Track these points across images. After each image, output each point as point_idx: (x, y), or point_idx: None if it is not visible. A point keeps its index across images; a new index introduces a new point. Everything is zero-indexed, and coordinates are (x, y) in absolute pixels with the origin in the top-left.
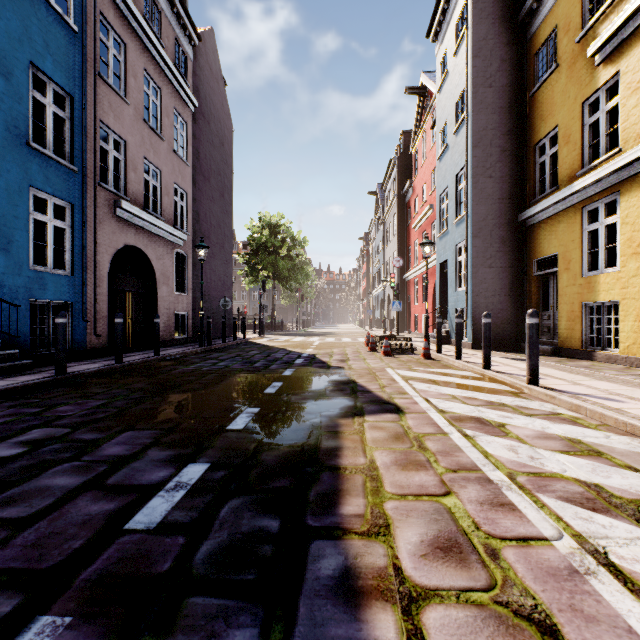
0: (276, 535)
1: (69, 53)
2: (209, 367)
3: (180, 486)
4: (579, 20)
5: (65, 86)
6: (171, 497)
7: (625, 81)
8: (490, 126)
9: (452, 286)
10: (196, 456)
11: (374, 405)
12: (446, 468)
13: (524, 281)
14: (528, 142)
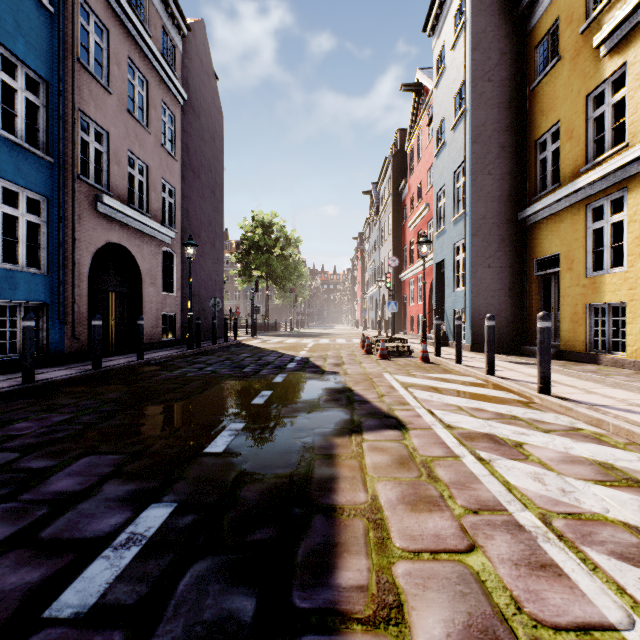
0: (250, 626)
1: (44, 35)
2: (195, 372)
3: (133, 540)
4: (583, 10)
5: (39, 71)
6: (118, 559)
7: (633, 72)
8: (489, 121)
9: (450, 286)
10: (161, 492)
11: (373, 419)
12: (464, 507)
13: (524, 281)
14: (528, 138)
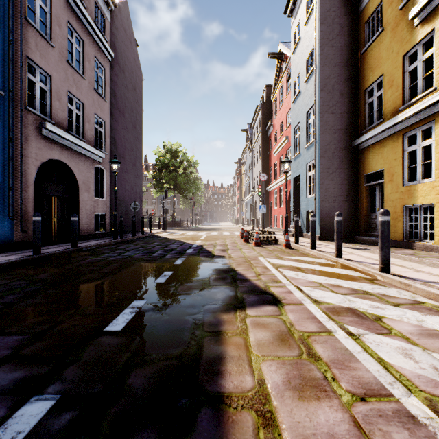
0: None
1: None
2: (114, 257)
3: None
4: None
5: None
6: None
7: None
8: (332, 75)
9: (303, 194)
10: (48, 380)
11: (253, 295)
12: (350, 393)
13: (357, 190)
14: (360, 88)
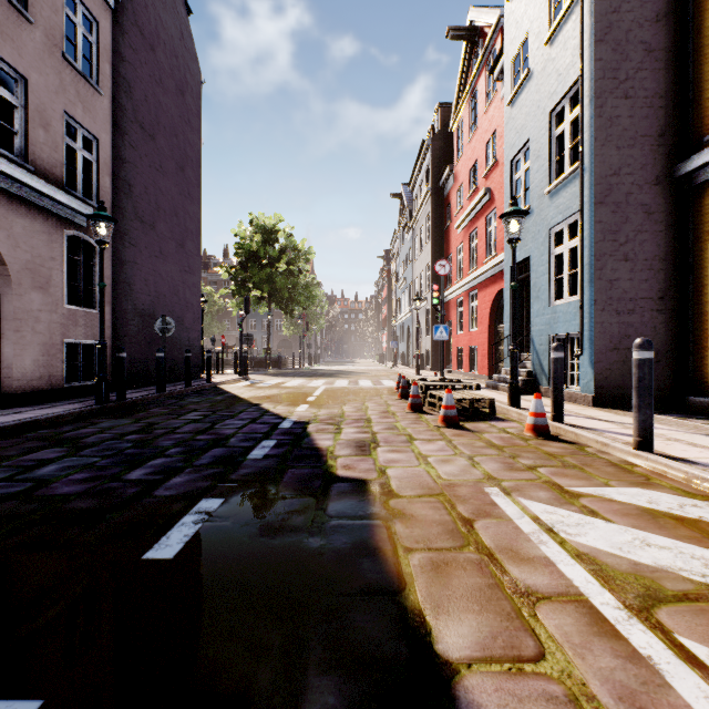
0: None
1: None
2: None
3: None
4: None
5: None
6: None
7: None
8: (626, 5)
9: (541, 298)
10: None
11: None
12: None
13: (688, 284)
14: (695, 33)
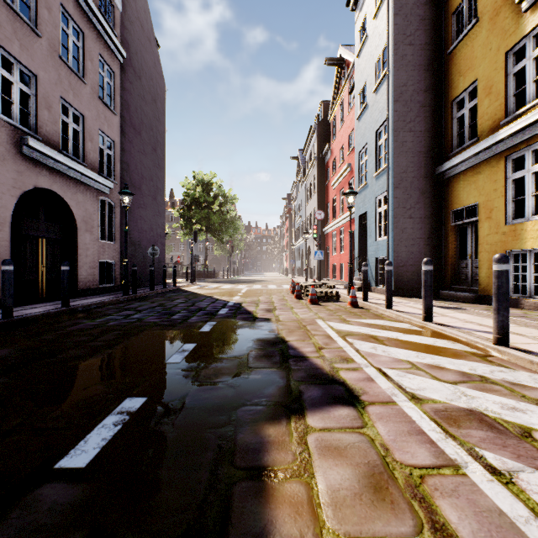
0: None
1: None
2: (118, 321)
3: None
4: None
5: None
6: None
7: None
8: (410, 82)
9: (372, 236)
10: None
11: (315, 386)
12: None
13: (442, 231)
14: (445, 98)
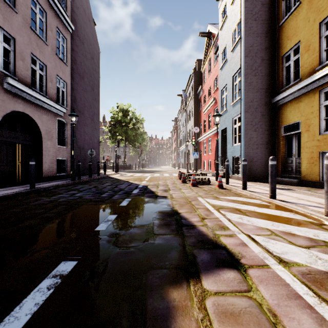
0: None
1: None
2: (66, 198)
3: None
4: None
5: None
6: None
7: None
8: (255, 44)
9: (230, 143)
10: None
11: (204, 250)
12: None
13: (275, 139)
14: (278, 54)
